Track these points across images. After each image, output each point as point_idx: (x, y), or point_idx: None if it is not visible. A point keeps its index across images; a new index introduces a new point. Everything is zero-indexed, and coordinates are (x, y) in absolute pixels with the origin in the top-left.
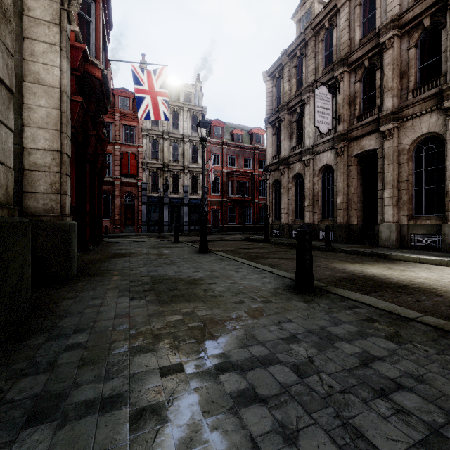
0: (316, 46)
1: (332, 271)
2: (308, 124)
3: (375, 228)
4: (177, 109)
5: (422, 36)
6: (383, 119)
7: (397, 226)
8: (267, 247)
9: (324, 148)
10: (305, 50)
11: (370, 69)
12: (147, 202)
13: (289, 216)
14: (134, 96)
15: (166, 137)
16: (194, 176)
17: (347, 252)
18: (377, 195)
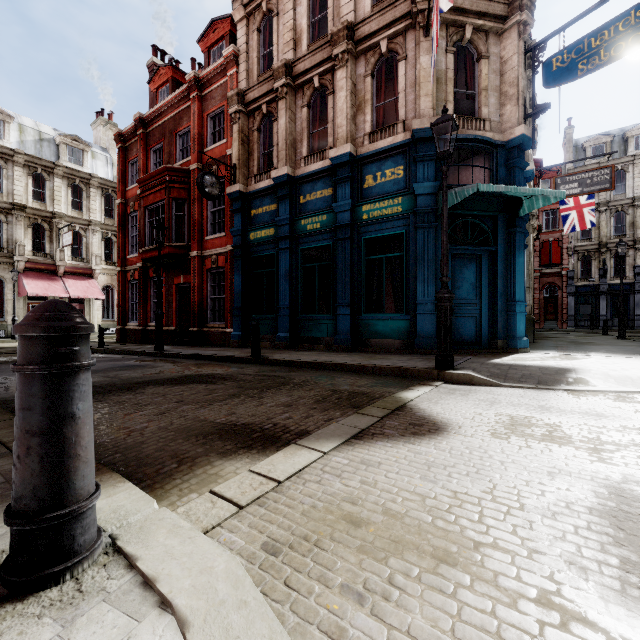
0: None
1: None
2: None
3: None
4: (622, 166)
5: None
6: None
7: None
8: None
9: None
10: None
11: None
12: (574, 293)
13: None
14: (556, 173)
15: (604, 209)
16: None
17: None
18: None
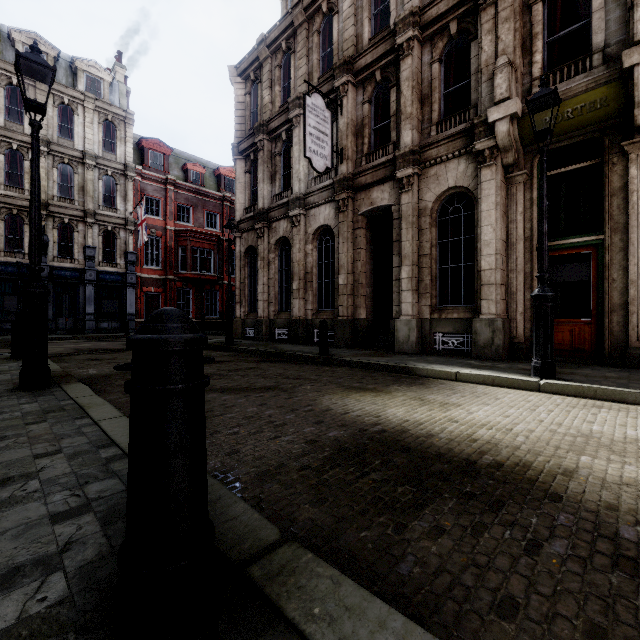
0: (310, 38)
1: (321, 424)
2: (298, 158)
3: (389, 325)
4: (70, 101)
5: (448, 49)
6: (401, 159)
7: (418, 322)
8: (220, 362)
9: (321, 199)
10: (294, 43)
11: (383, 88)
12: None
13: (270, 305)
14: None
15: (44, 149)
16: (109, 232)
17: (352, 364)
18: (392, 275)
